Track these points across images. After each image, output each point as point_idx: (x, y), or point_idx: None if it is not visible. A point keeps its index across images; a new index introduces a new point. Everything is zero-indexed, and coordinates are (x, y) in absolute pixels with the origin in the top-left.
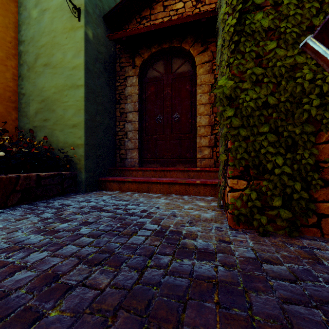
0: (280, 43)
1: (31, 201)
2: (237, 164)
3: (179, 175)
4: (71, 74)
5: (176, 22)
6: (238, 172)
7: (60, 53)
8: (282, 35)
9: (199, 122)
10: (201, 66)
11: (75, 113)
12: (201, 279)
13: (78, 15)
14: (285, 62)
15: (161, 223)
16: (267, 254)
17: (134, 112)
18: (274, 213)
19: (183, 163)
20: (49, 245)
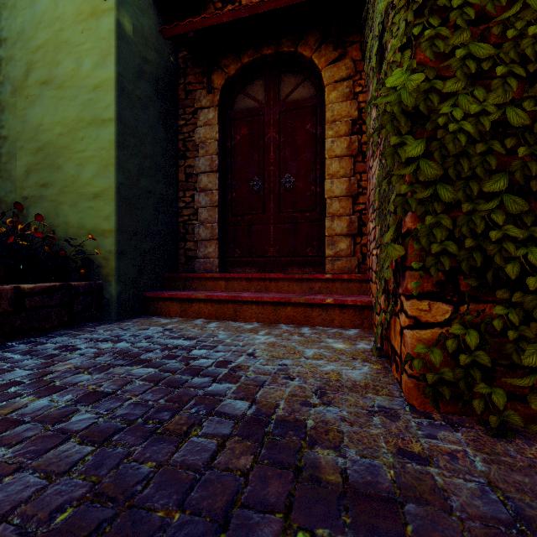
0: None
1: (1, 340)
2: (433, 267)
3: (292, 288)
4: (92, 99)
5: (287, 2)
6: (431, 285)
7: (72, 60)
8: None
9: (329, 189)
10: (334, 86)
11: (99, 171)
12: None
13: None
14: None
15: (258, 396)
16: (536, 504)
17: (211, 173)
18: (528, 382)
19: (300, 266)
20: None
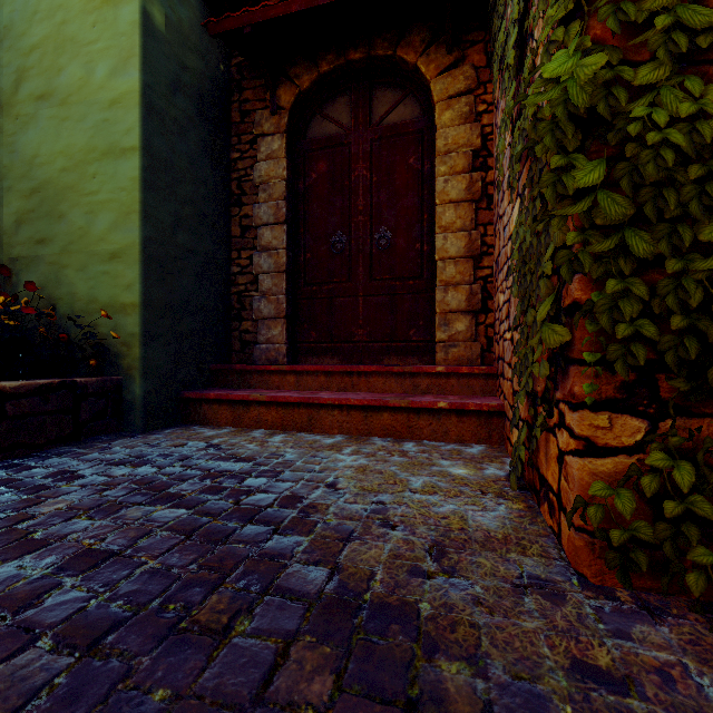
0: None
1: None
2: (619, 360)
3: (390, 385)
4: (107, 120)
5: None
6: (613, 389)
7: (79, 64)
8: None
9: (441, 248)
10: (448, 103)
11: (118, 222)
12: None
13: None
14: None
15: (342, 557)
16: None
17: (276, 226)
18: None
19: (399, 355)
20: None
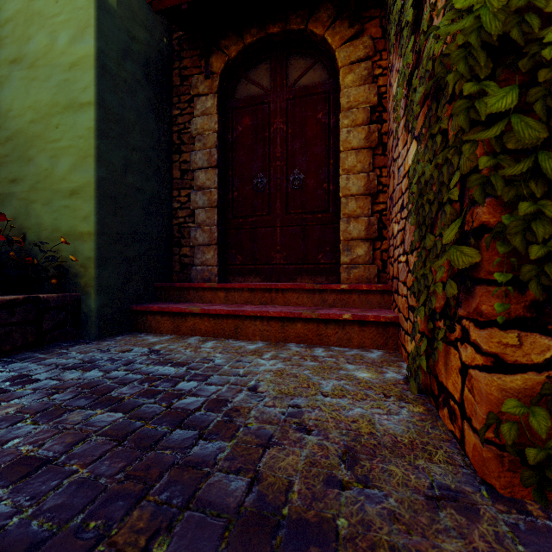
0: None
1: None
2: (533, 280)
3: (302, 300)
4: (68, 80)
5: None
6: (522, 308)
7: (45, 34)
8: None
9: (344, 187)
10: (350, 68)
11: (76, 164)
12: None
13: None
14: None
15: (262, 465)
16: None
17: (209, 169)
18: None
19: (310, 275)
20: None
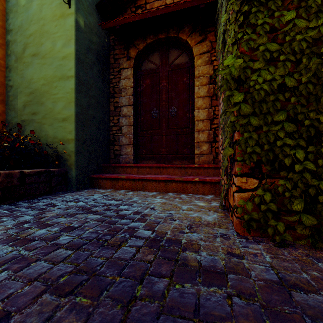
0: (301, 13)
1: (13, 200)
2: (247, 159)
3: (176, 172)
4: (61, 65)
5: (172, 9)
6: (247, 169)
7: (50, 42)
8: (302, 3)
9: (197, 116)
10: (199, 56)
11: (65, 106)
12: (212, 321)
13: (68, 1)
14: (306, 35)
15: (156, 228)
16: (292, 274)
17: (129, 106)
18: (295, 218)
19: (180, 160)
20: (13, 261)
